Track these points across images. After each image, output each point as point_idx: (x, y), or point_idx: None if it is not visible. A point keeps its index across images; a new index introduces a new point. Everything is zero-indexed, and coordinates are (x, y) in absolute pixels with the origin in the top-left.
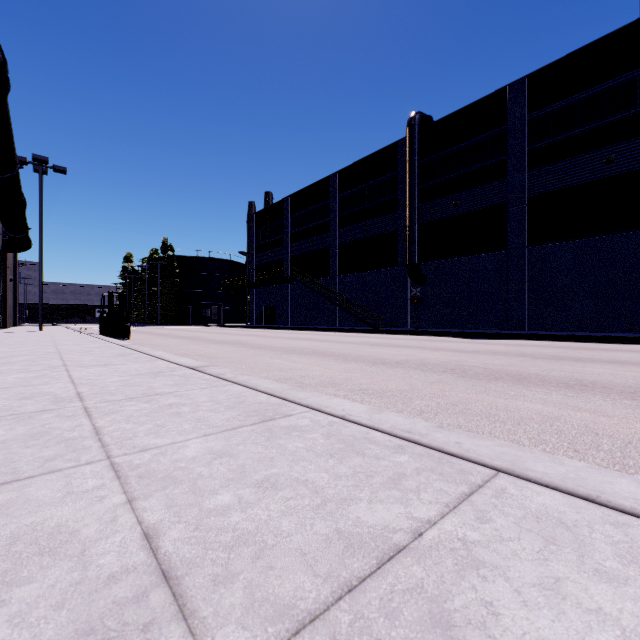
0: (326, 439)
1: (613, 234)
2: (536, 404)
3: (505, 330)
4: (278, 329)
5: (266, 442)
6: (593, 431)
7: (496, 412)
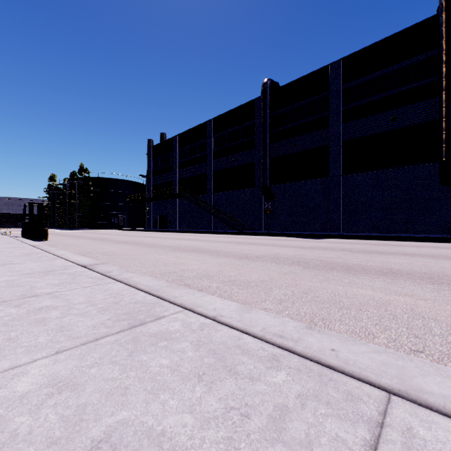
0: (195, 350)
1: (396, 168)
2: (367, 290)
3: (327, 232)
4: (169, 232)
5: (126, 359)
6: (420, 314)
7: (340, 299)
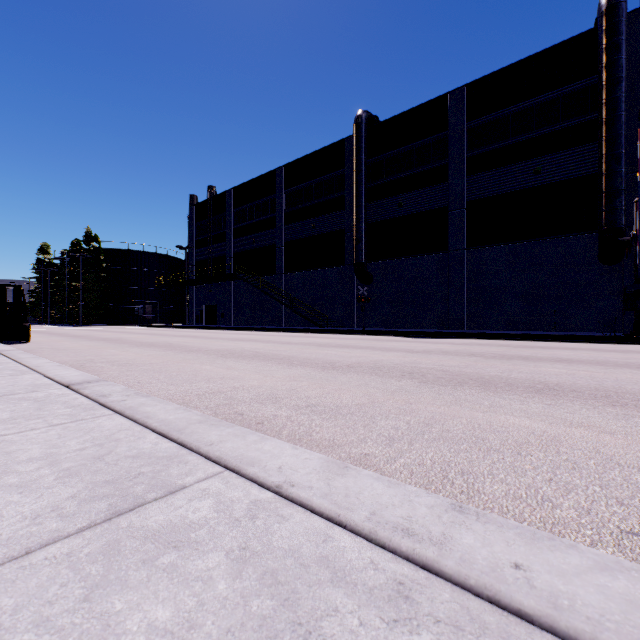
0: (234, 576)
1: (540, 239)
2: (521, 418)
3: (446, 329)
4: (220, 329)
5: (74, 612)
6: (612, 460)
7: (483, 434)
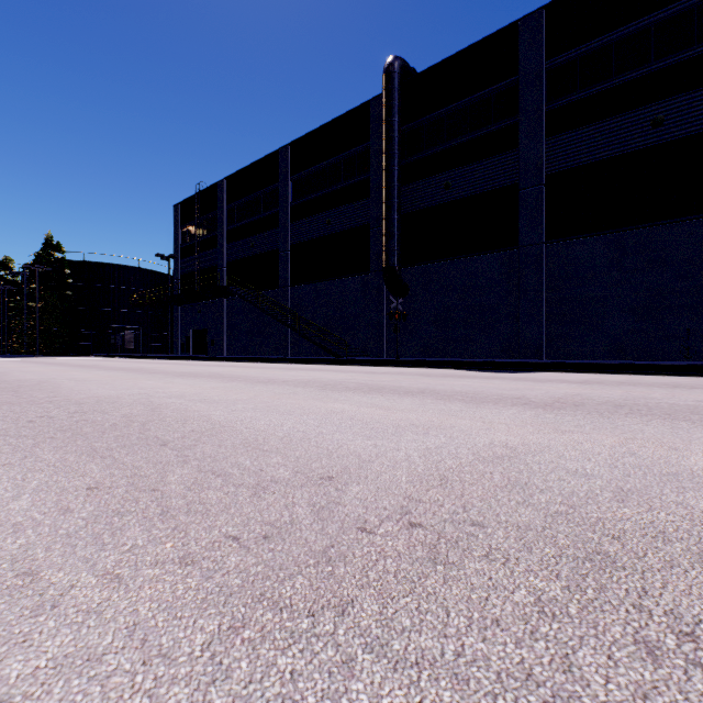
0: None
1: (663, 224)
2: None
3: (515, 359)
4: (202, 360)
5: None
6: None
7: None
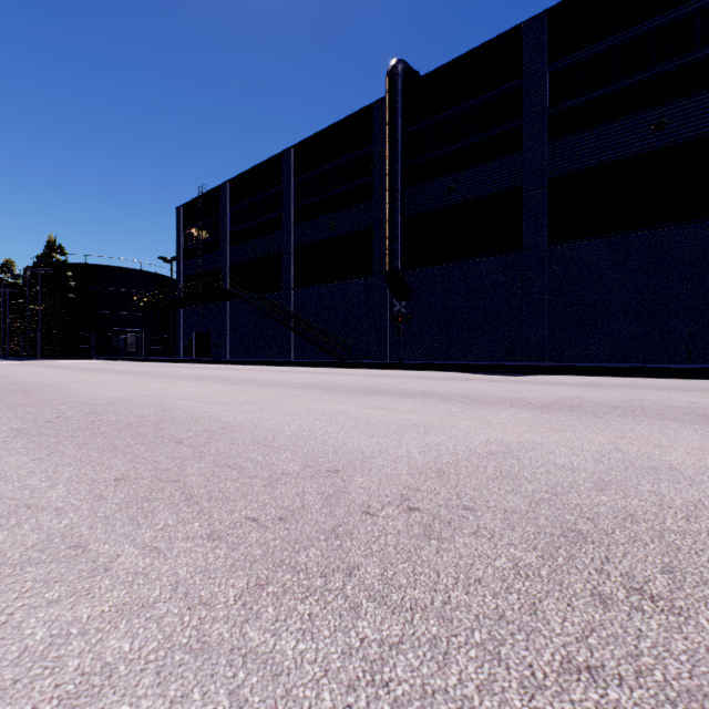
0: None
1: (665, 227)
2: None
3: (518, 362)
4: (205, 363)
5: None
6: None
7: None
